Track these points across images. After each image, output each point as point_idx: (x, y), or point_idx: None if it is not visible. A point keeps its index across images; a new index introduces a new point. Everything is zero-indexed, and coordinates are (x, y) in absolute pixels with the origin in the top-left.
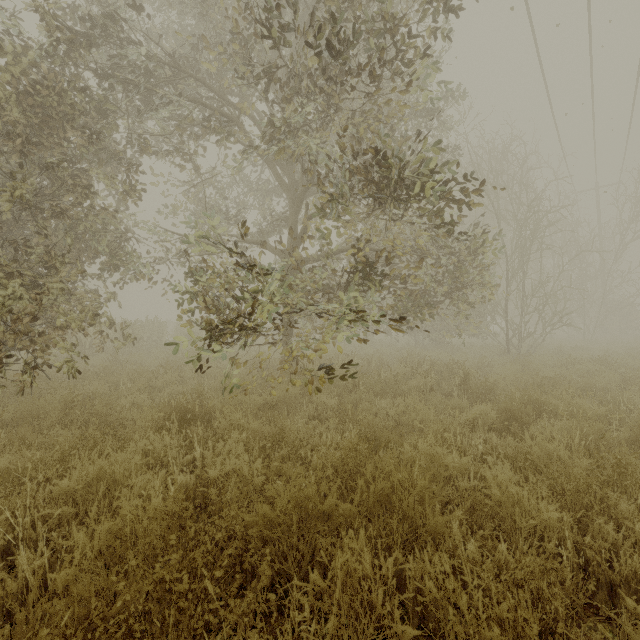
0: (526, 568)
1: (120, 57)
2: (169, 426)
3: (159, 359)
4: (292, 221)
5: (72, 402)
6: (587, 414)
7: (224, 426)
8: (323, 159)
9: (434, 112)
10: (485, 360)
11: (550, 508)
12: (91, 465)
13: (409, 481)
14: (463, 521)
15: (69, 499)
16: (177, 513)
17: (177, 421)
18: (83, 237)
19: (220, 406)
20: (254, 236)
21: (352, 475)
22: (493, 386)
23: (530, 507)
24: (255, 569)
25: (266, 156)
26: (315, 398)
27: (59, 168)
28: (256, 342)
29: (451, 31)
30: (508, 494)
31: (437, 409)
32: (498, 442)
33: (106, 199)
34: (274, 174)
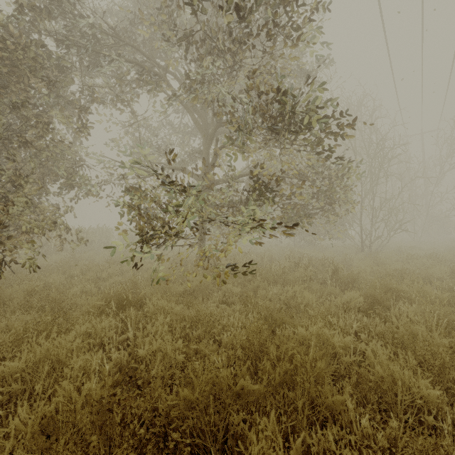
0: (418, 445)
1: (73, 25)
2: (109, 310)
3: (106, 256)
4: (205, 153)
5: (33, 291)
6: (433, 299)
7: (152, 310)
8: (230, 103)
9: (311, 72)
10: (346, 256)
11: (429, 386)
12: (38, 348)
13: (305, 359)
14: (353, 396)
15: (19, 377)
16: (105, 399)
17: (115, 306)
18: (46, 163)
19: (149, 294)
20: (177, 164)
21: (256, 353)
22: (357, 276)
23: (410, 384)
24: (176, 443)
25: (186, 101)
26: (223, 286)
27: (23, 107)
28: (178, 243)
29: (330, 2)
30: (389, 371)
31: (316, 294)
32: (368, 322)
33: (64, 135)
34: (192, 117)
